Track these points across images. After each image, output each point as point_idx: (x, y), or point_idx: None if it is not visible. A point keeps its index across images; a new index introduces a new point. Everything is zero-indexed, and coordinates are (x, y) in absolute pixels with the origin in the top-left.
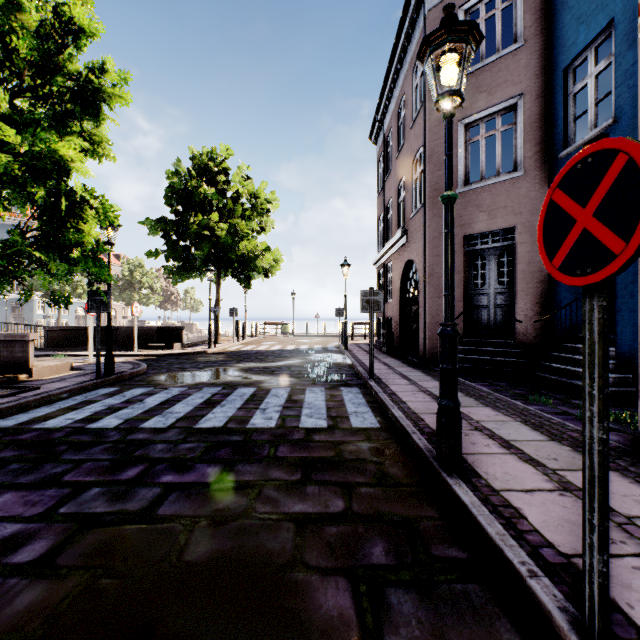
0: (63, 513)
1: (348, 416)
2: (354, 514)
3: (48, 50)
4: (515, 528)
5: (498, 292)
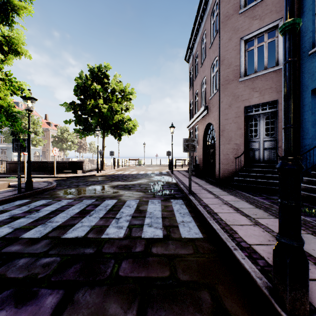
0: None
1: (177, 225)
2: None
3: None
4: None
5: (265, 140)
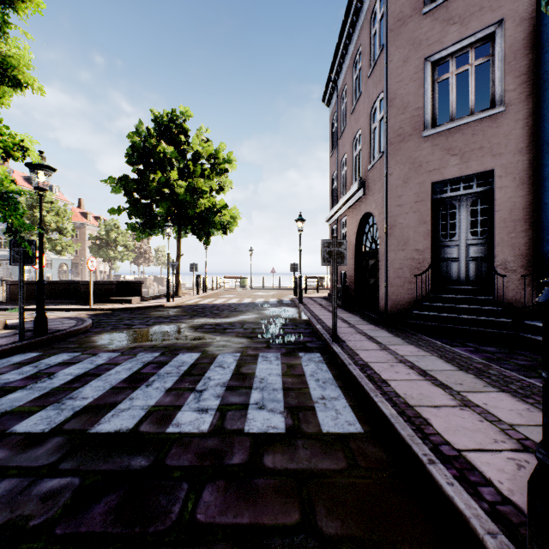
0: None
1: (313, 406)
2: None
3: None
4: None
5: (470, 243)
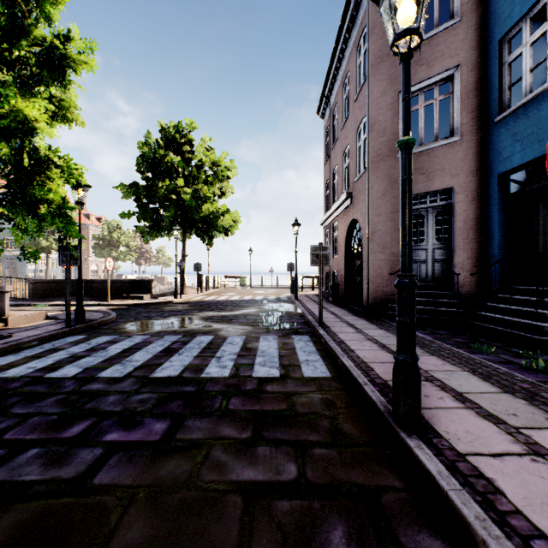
0: None
1: (300, 365)
2: (308, 483)
3: (13, 15)
4: (494, 508)
5: (436, 247)
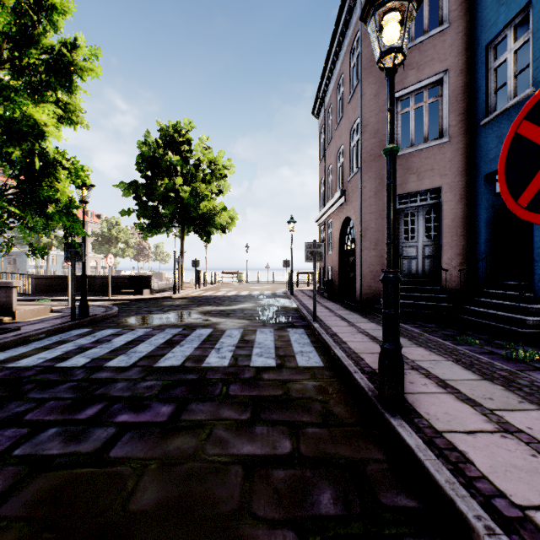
0: (17, 455)
1: (294, 355)
2: (301, 456)
3: (24, 25)
4: (463, 474)
5: (426, 244)
